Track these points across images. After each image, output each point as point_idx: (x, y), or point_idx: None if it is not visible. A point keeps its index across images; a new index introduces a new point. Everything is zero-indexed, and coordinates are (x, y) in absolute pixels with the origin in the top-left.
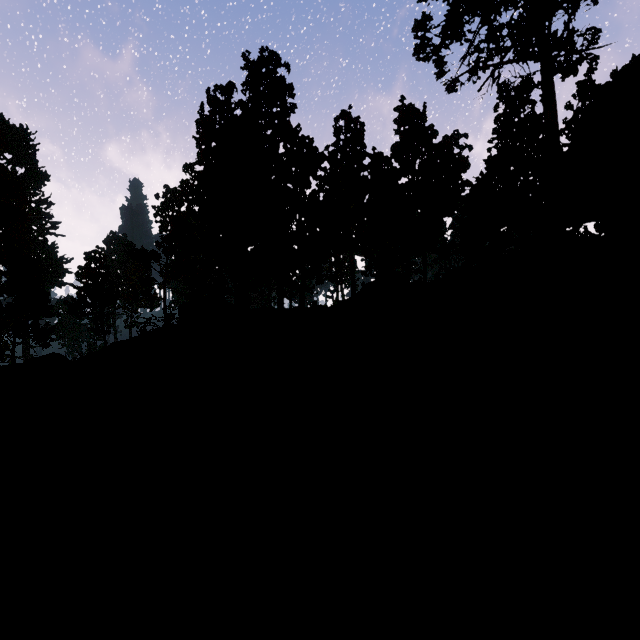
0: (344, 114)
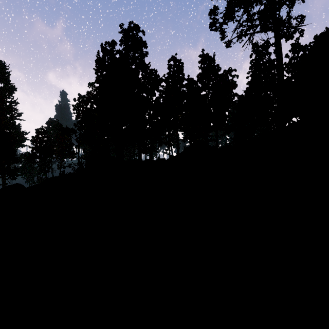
0: (173, 58)
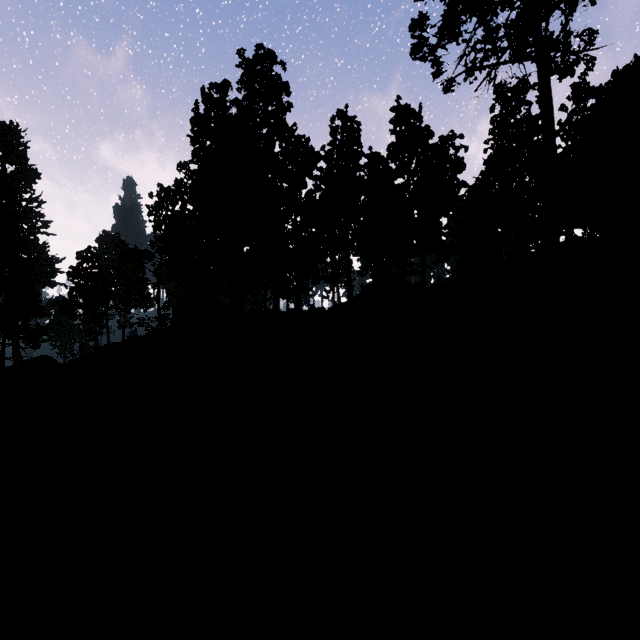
0: (340, 113)
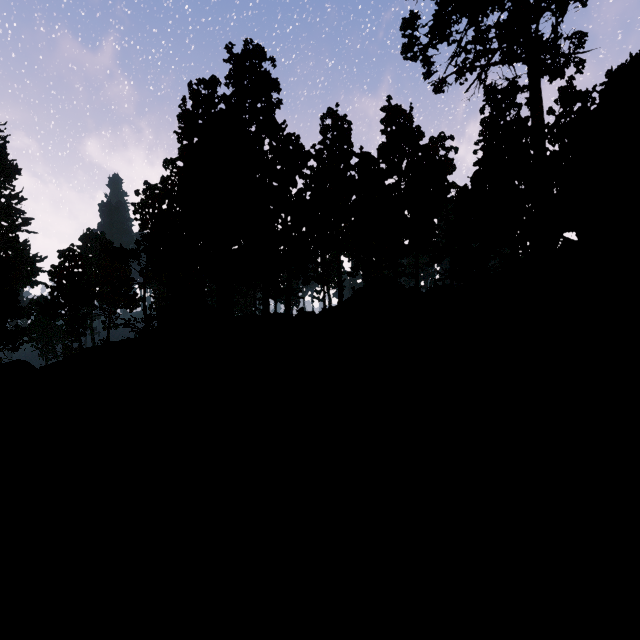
0: (331, 112)
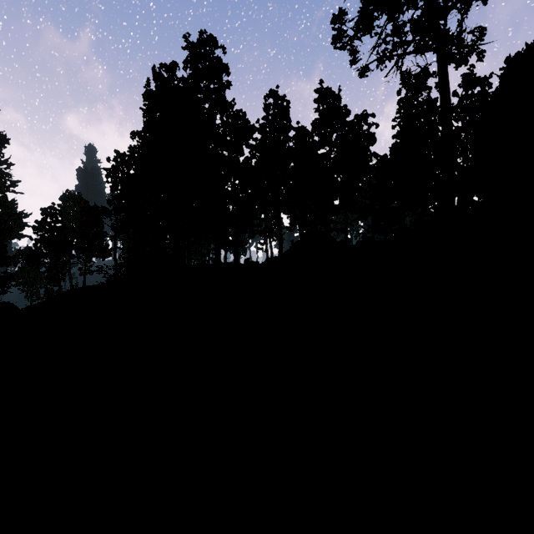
0: (272, 92)
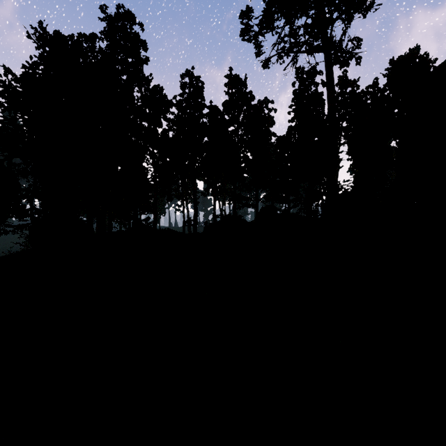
0: (188, 72)
